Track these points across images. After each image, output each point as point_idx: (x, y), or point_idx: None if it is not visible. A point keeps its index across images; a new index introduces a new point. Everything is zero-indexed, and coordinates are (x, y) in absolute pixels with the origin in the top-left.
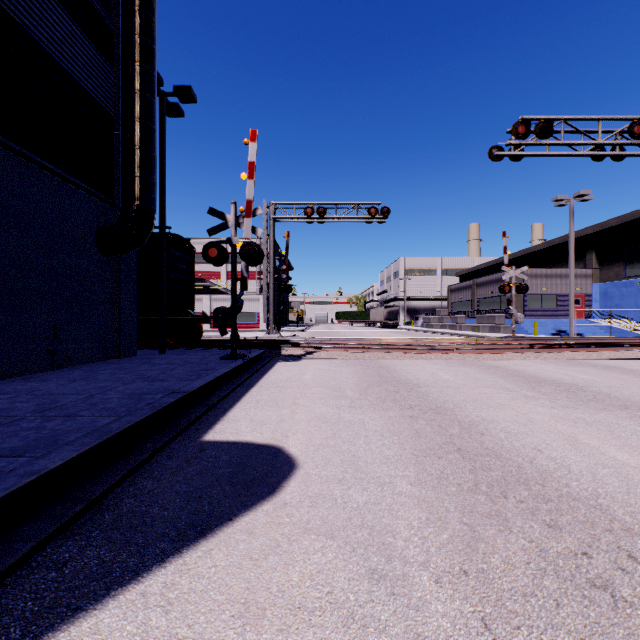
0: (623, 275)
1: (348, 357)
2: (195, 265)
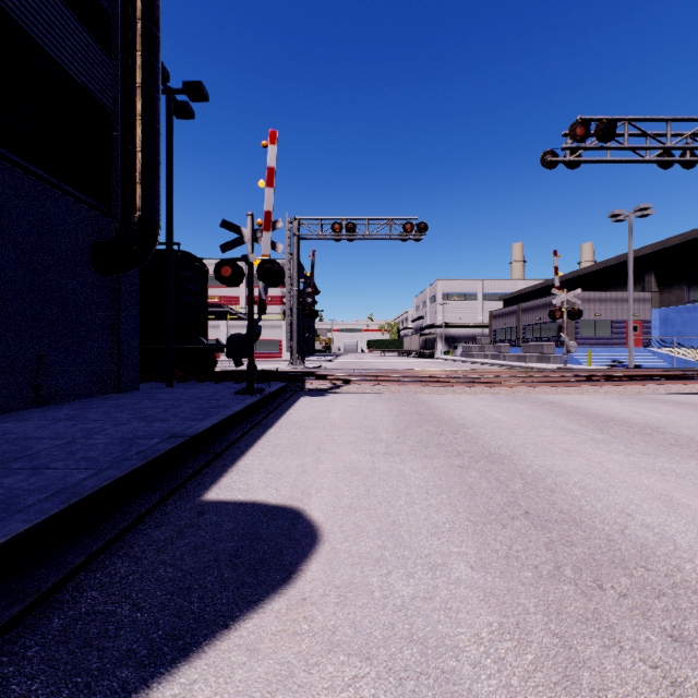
0: (686, 299)
1: (381, 391)
2: (211, 288)
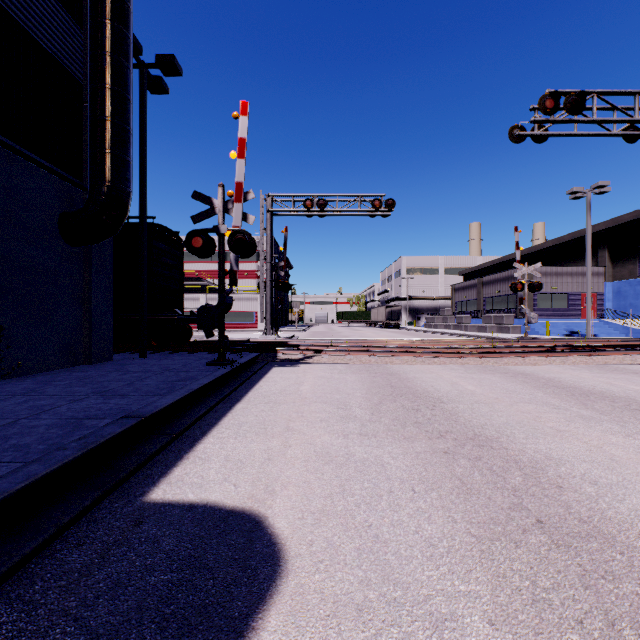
0: (638, 273)
1: (352, 362)
2: (192, 264)
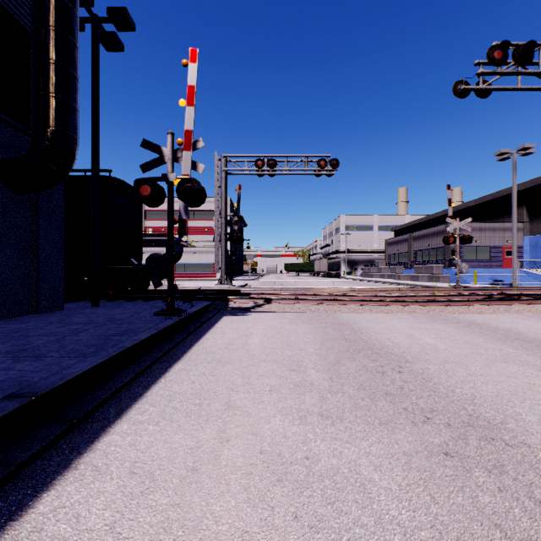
0: None
1: (301, 310)
2: (159, 221)
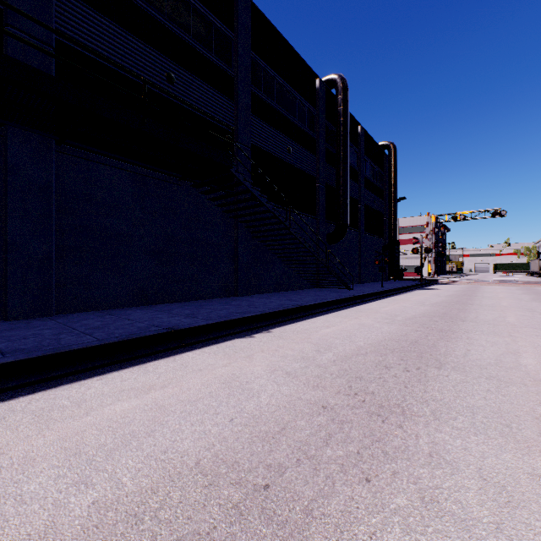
0: None
1: (467, 284)
2: None
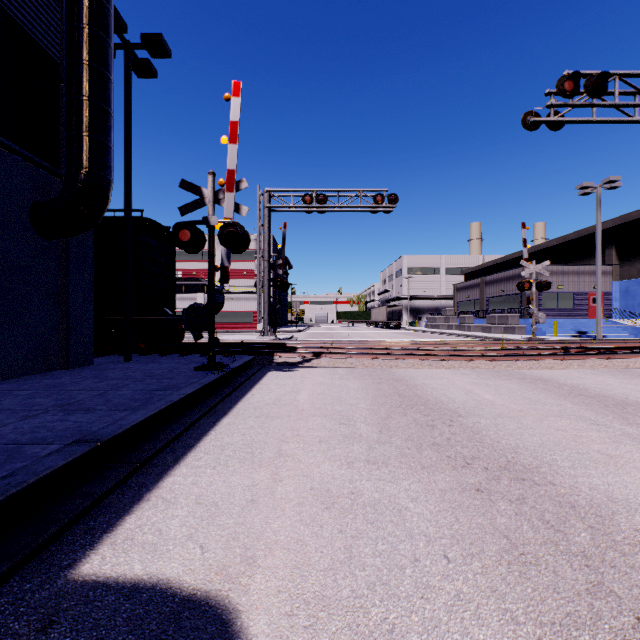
0: None
1: (354, 365)
2: (190, 263)
